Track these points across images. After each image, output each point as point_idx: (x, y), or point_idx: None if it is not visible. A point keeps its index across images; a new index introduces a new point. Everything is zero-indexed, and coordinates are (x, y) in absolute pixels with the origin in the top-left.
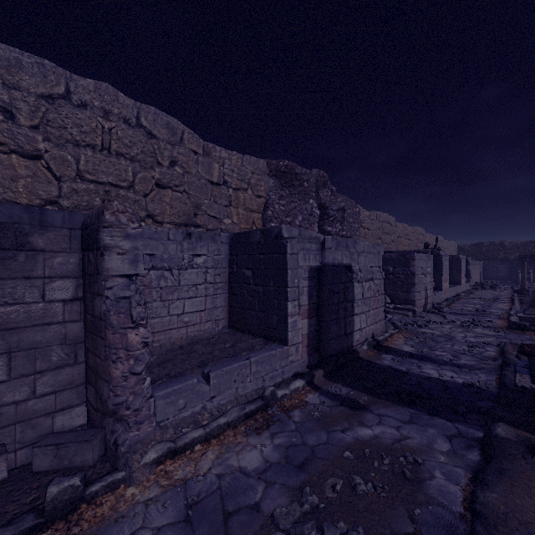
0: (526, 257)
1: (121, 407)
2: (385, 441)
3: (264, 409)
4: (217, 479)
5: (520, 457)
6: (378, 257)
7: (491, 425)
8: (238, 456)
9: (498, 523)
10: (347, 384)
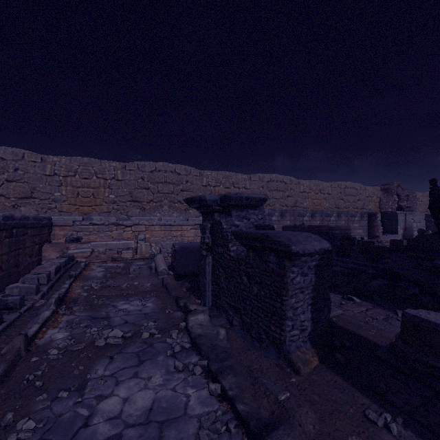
0: None
1: (379, 236)
2: None
3: None
4: None
5: None
6: (422, 216)
7: None
8: None
9: None
10: None
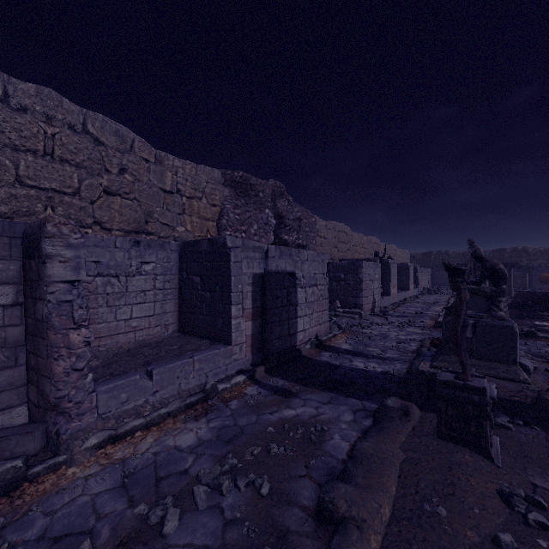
0: (462, 265)
1: (63, 401)
2: (304, 418)
3: (205, 400)
4: (154, 456)
5: (397, 419)
6: (322, 265)
7: (385, 398)
8: (175, 437)
9: (364, 460)
10: (284, 378)
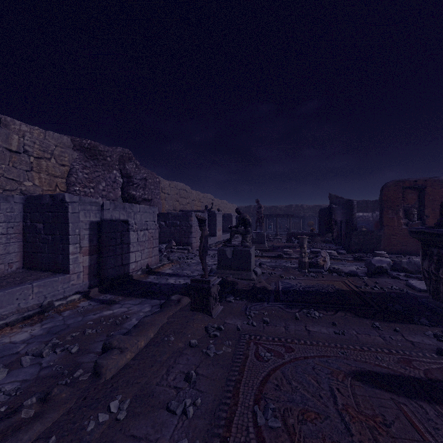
0: (265, 215)
1: None
2: (117, 314)
3: (42, 313)
4: None
5: (174, 305)
6: (153, 215)
7: (172, 296)
8: (11, 337)
9: (141, 325)
10: (113, 294)
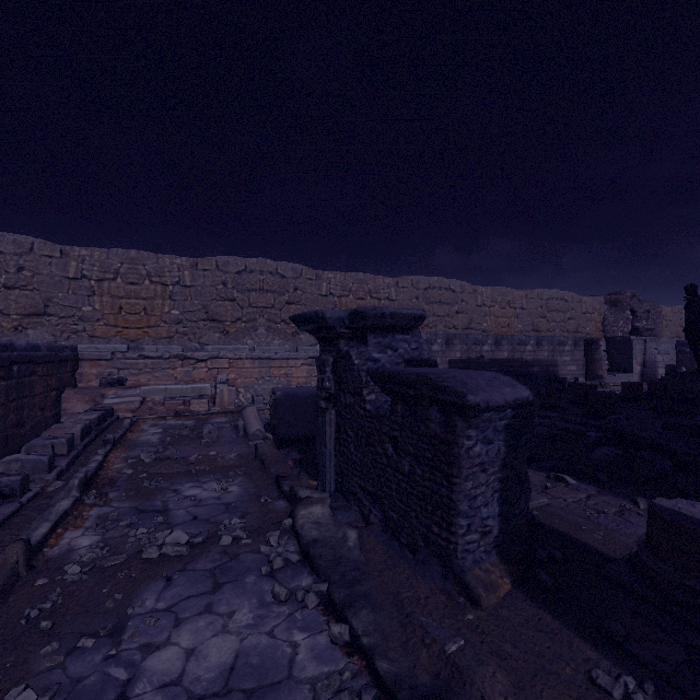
0: None
1: (603, 376)
2: None
3: None
4: None
5: None
6: (672, 344)
7: None
8: None
9: None
10: None
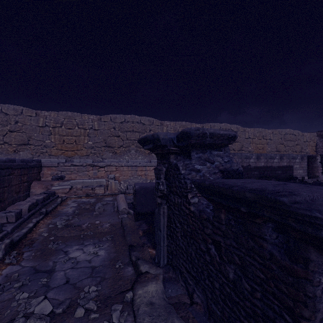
0: None
1: (319, 176)
2: None
3: None
4: None
5: None
6: None
7: None
8: None
9: None
10: None
